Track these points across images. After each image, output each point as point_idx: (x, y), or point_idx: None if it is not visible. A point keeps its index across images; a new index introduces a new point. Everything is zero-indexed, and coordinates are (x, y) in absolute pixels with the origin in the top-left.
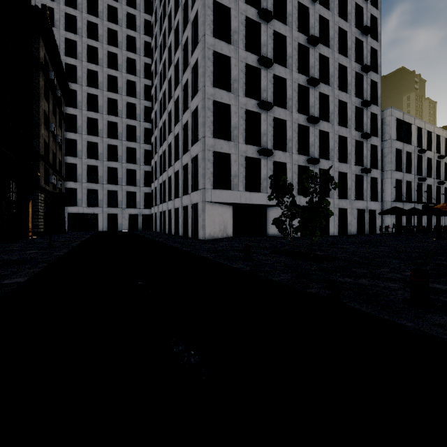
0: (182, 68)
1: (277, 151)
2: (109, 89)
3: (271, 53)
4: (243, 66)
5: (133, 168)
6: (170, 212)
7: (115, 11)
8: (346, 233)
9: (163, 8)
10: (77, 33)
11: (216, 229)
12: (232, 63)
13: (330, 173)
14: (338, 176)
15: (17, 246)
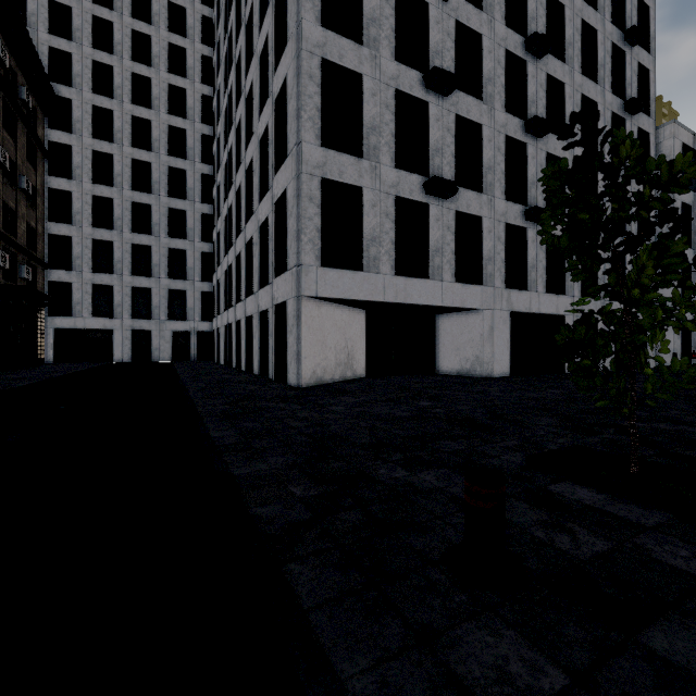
0: (258, 19)
1: (463, 191)
2: (135, 101)
3: None
4: None
5: (181, 247)
6: (241, 326)
7: None
8: None
9: None
10: None
11: (328, 361)
12: None
13: None
14: None
15: None
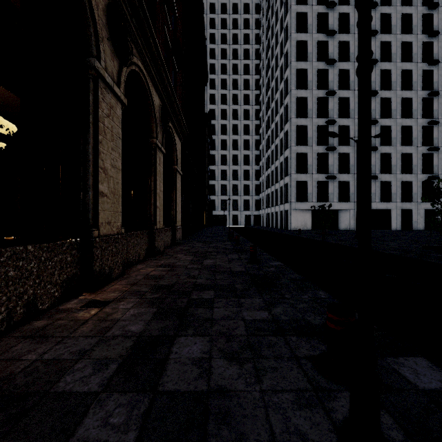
0: (280, 129)
1: (341, 175)
2: (233, 134)
3: (336, 113)
4: (315, 127)
5: (248, 183)
6: (273, 214)
7: (236, 81)
8: (411, 229)
9: (268, 81)
10: (215, 104)
11: (298, 224)
12: (308, 128)
13: (391, 183)
14: (402, 184)
15: (213, 230)
